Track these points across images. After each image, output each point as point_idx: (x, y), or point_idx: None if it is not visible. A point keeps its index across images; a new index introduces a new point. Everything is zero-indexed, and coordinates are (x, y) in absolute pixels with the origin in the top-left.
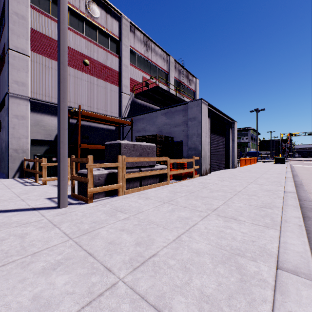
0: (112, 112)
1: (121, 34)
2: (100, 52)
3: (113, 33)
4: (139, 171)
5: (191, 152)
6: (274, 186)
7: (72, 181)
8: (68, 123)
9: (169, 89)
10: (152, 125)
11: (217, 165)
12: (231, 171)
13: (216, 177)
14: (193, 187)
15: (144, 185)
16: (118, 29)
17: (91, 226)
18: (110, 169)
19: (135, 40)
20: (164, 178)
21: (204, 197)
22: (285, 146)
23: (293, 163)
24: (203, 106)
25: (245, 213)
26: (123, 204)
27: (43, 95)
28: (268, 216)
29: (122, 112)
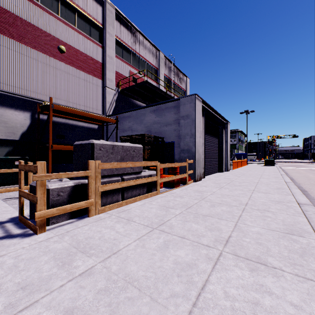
0: (95, 109)
1: (105, 21)
2: (79, 38)
3: (95, 19)
4: (120, 180)
5: (184, 155)
6: (281, 195)
7: (19, 198)
8: (37, 119)
9: (159, 87)
10: (140, 124)
11: (211, 168)
12: (226, 175)
13: (212, 183)
14: (189, 199)
15: (127, 197)
16: (102, 15)
17: (9, 304)
18: (80, 178)
19: (121, 29)
20: (153, 187)
21: (205, 216)
22: (272, 148)
23: (280, 164)
24: (197, 102)
25: (274, 248)
26: (92, 233)
27: (3, 84)
28: (309, 254)
29: (105, 109)
